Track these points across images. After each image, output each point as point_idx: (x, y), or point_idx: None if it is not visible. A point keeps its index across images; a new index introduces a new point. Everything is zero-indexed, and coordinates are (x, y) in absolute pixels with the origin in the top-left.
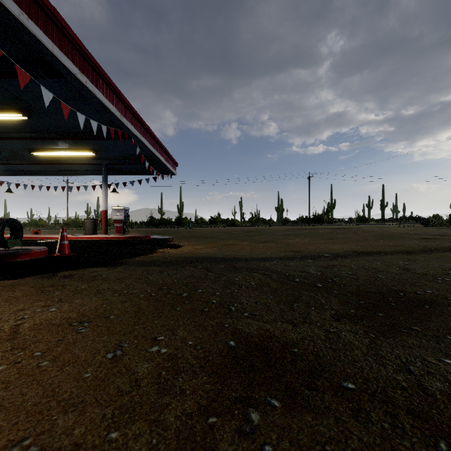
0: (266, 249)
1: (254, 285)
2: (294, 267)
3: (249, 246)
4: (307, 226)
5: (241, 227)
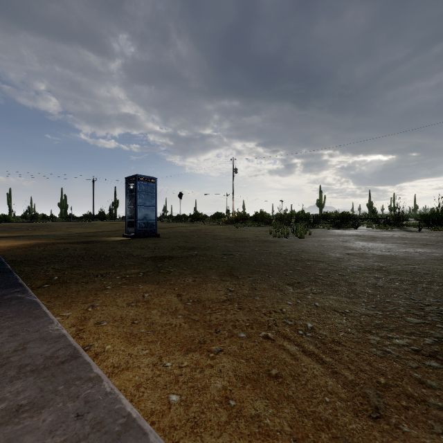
0: (57, 233)
1: (57, 237)
2: (71, 235)
3: (46, 233)
4: (89, 222)
5: (21, 223)
